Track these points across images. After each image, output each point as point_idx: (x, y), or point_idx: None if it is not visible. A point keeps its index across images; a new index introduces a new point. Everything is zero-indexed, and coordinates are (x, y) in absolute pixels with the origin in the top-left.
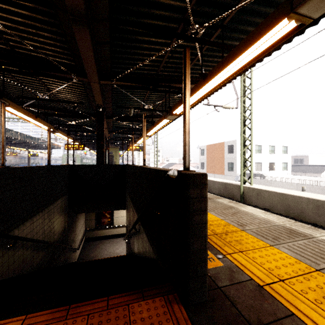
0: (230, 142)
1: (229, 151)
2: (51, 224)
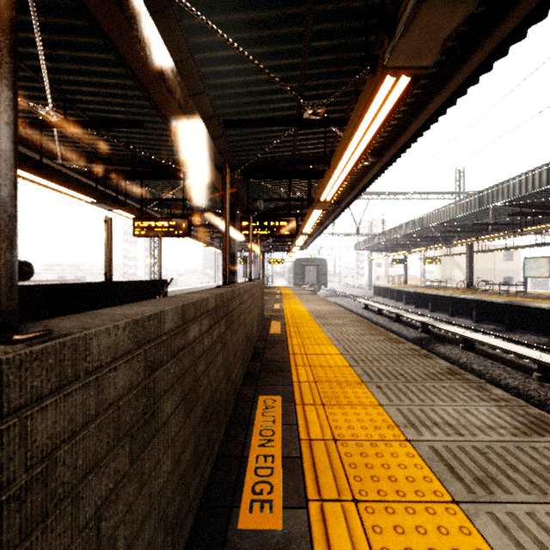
0: None
1: None
2: None
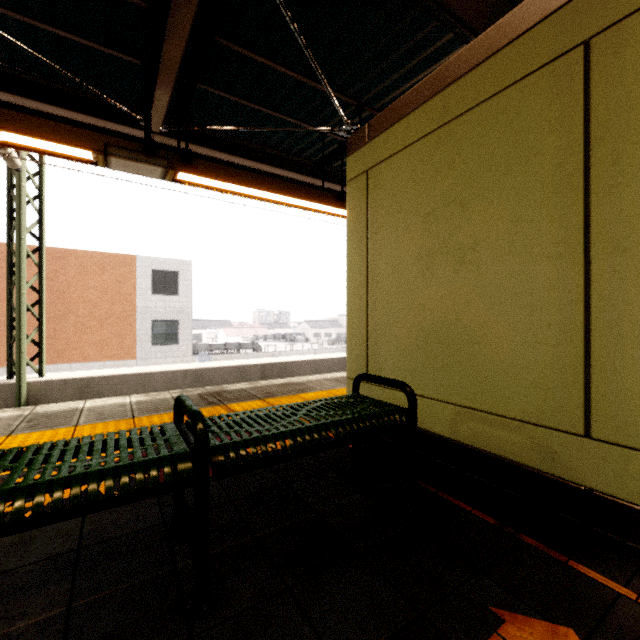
0: (168, 263)
1: (157, 287)
2: None
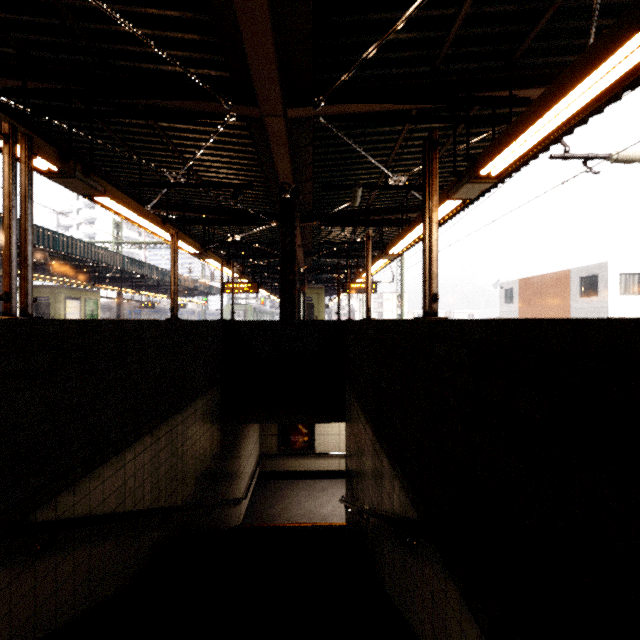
0: (589, 269)
1: (584, 291)
2: (178, 460)
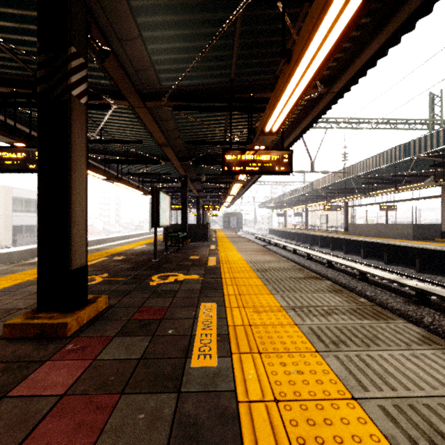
0: None
1: None
2: None
